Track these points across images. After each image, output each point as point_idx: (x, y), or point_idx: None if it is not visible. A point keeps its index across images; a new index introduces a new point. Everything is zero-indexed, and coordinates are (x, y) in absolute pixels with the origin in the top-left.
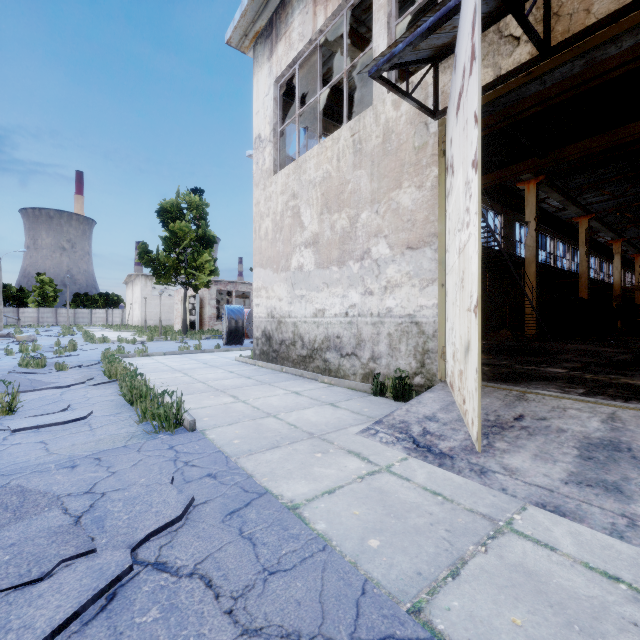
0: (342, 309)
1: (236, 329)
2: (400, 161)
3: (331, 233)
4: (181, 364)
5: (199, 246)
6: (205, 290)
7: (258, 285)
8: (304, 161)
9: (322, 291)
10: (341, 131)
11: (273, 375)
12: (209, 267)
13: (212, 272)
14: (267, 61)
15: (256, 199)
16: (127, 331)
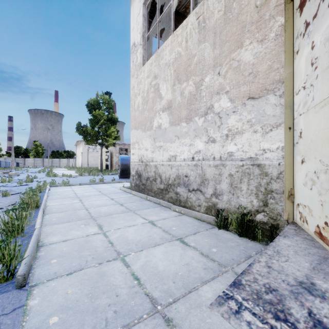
0: (189, 155)
1: (125, 169)
2: (241, 23)
3: (181, 98)
4: (84, 192)
5: (109, 124)
6: (113, 148)
7: (133, 141)
8: (162, 50)
9: (174, 142)
10: (188, 18)
11: (139, 202)
12: (114, 135)
13: (116, 138)
14: None
15: (132, 85)
16: (74, 170)
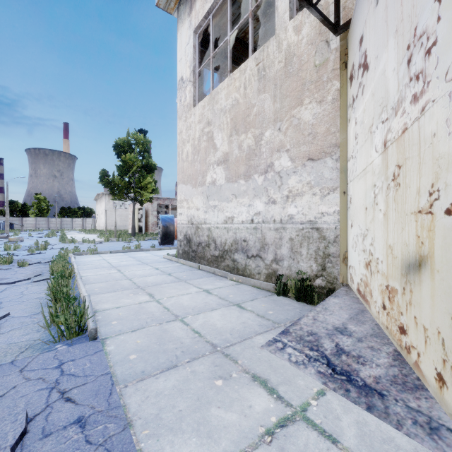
0: (248, 216)
1: (168, 233)
2: (301, 80)
3: (239, 151)
4: (120, 261)
5: (144, 172)
6: (149, 204)
7: (181, 198)
8: (216, 93)
9: (231, 201)
10: (247, 62)
11: (190, 272)
12: (151, 187)
13: (153, 191)
14: (188, 16)
15: (179, 129)
16: (94, 234)
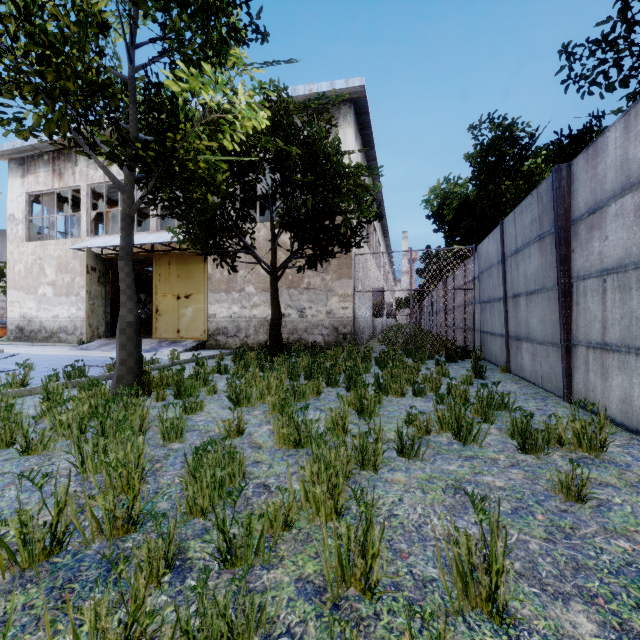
0: (68, 315)
1: None
2: None
3: (62, 282)
4: None
5: None
6: None
7: (13, 300)
8: (47, 244)
9: (58, 307)
10: (67, 241)
11: (28, 346)
12: None
13: None
14: (20, 178)
15: (11, 250)
16: None
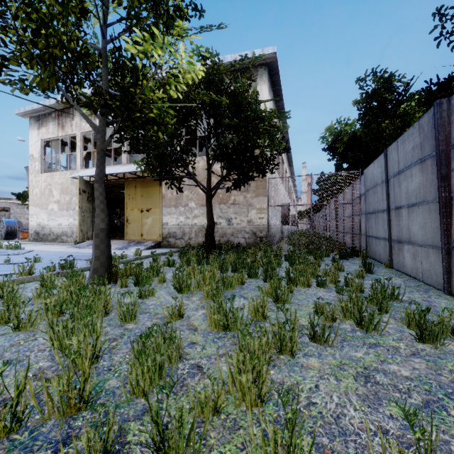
0: (68, 223)
1: (11, 231)
2: None
3: (64, 201)
4: None
5: None
6: None
7: (32, 213)
8: (54, 175)
9: (61, 218)
10: (67, 172)
11: (41, 245)
12: None
13: None
14: (37, 129)
15: (31, 179)
16: None
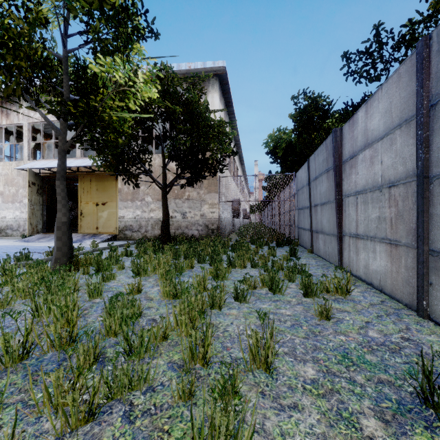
0: (13, 216)
1: None
2: None
3: (9, 193)
4: None
5: None
6: None
7: None
8: None
9: (5, 210)
10: (13, 163)
11: None
12: None
13: None
14: None
15: None
16: None
